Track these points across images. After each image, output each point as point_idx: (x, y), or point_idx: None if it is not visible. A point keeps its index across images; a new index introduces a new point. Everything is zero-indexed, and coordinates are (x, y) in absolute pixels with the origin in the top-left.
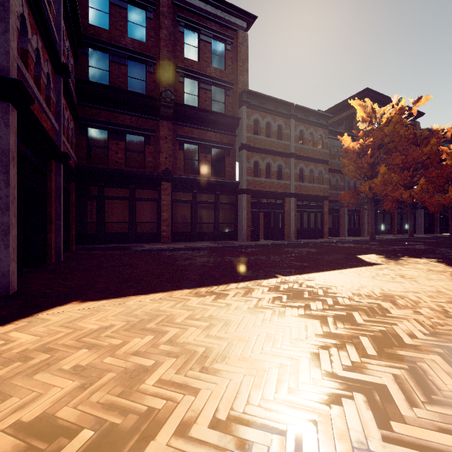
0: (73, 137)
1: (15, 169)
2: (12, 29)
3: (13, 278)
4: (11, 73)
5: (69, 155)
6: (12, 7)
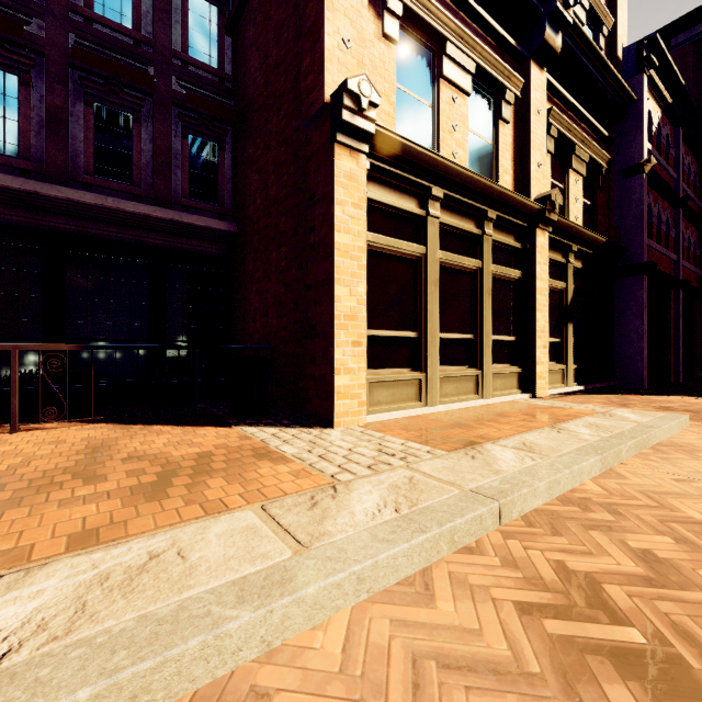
0: (695, 249)
1: (646, 313)
2: (644, 229)
3: (644, 380)
4: (644, 256)
5: (688, 280)
6: (644, 216)
